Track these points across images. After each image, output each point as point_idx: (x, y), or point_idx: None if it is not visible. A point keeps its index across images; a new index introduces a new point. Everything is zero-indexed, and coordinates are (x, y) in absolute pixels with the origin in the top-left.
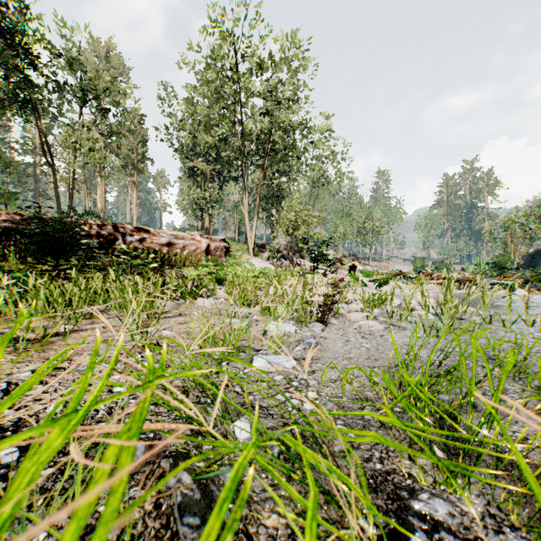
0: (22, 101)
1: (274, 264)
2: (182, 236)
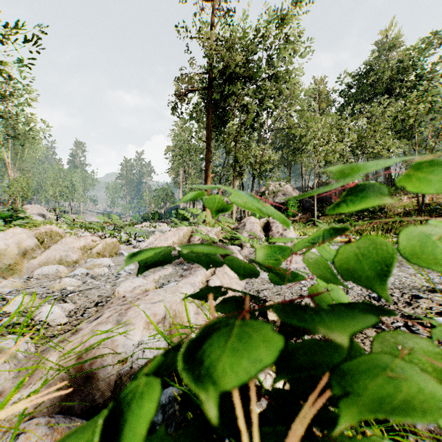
0: None
1: None
2: None
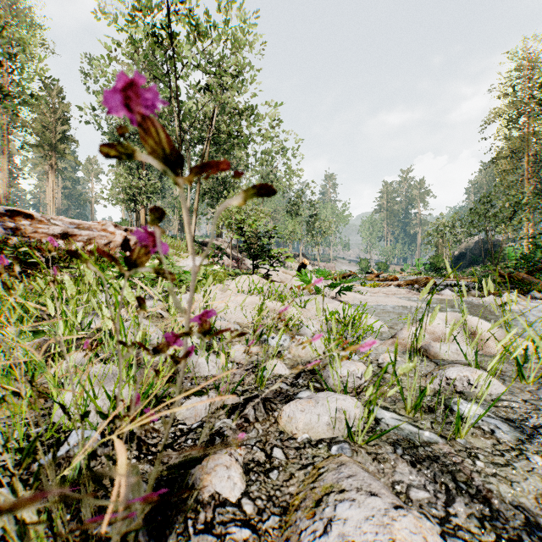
0: None
1: (215, 263)
2: (88, 225)
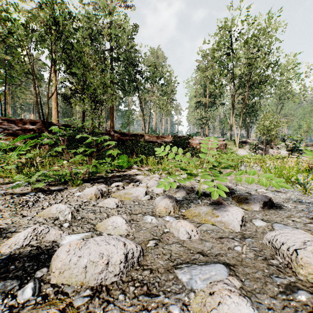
0: (135, 88)
1: (253, 152)
2: (204, 139)
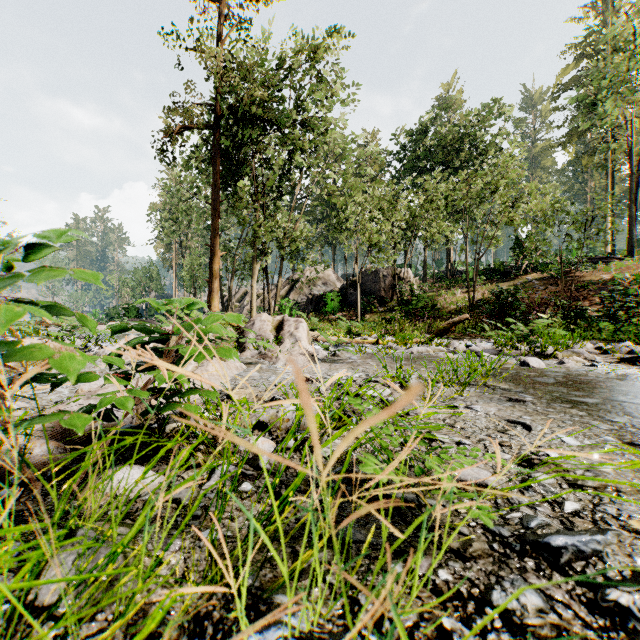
0: None
1: None
2: None
